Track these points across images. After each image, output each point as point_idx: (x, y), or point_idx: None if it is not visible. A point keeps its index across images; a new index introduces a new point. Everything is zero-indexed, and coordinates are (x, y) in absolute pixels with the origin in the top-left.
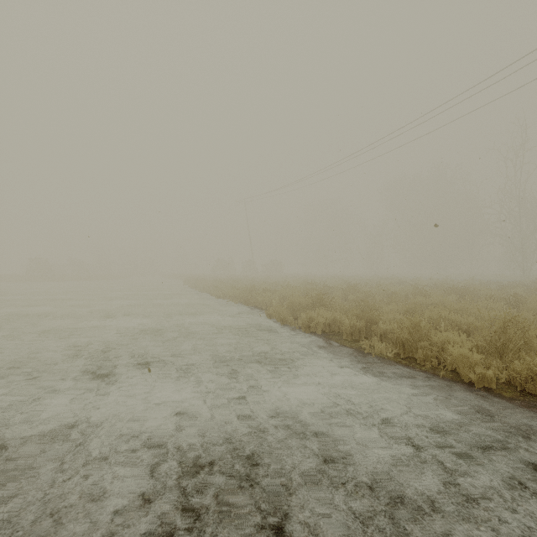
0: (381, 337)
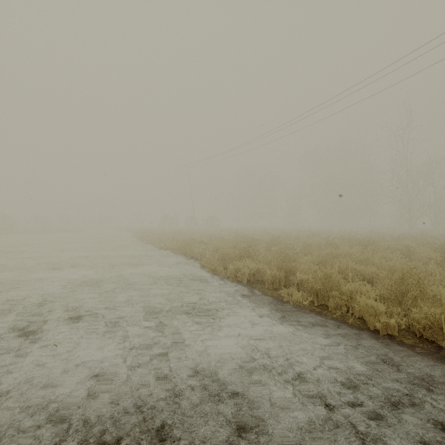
0: (298, 286)
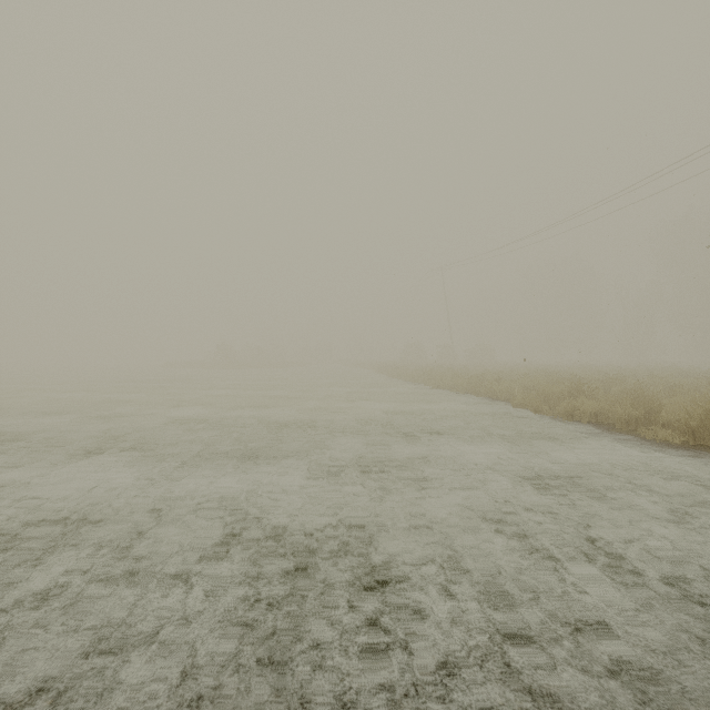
0: (664, 427)
